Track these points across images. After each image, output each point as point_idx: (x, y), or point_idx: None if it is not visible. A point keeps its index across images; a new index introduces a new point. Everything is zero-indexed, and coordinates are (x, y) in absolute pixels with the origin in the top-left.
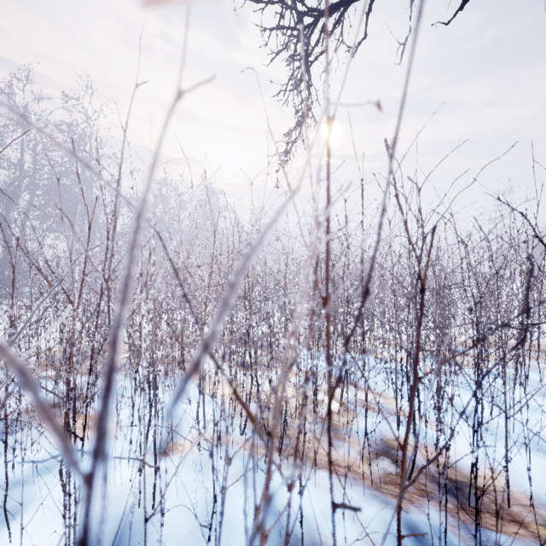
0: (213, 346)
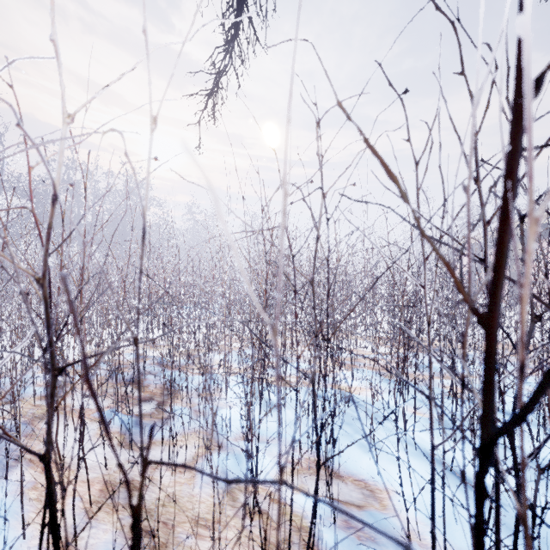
0: (96, 390)
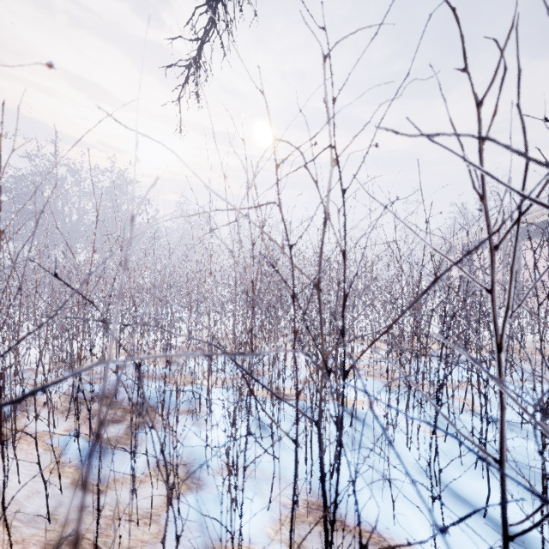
0: (59, 408)
